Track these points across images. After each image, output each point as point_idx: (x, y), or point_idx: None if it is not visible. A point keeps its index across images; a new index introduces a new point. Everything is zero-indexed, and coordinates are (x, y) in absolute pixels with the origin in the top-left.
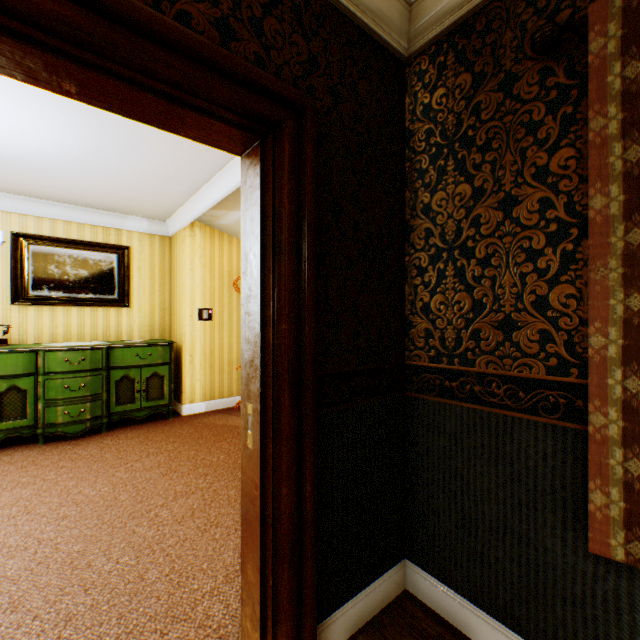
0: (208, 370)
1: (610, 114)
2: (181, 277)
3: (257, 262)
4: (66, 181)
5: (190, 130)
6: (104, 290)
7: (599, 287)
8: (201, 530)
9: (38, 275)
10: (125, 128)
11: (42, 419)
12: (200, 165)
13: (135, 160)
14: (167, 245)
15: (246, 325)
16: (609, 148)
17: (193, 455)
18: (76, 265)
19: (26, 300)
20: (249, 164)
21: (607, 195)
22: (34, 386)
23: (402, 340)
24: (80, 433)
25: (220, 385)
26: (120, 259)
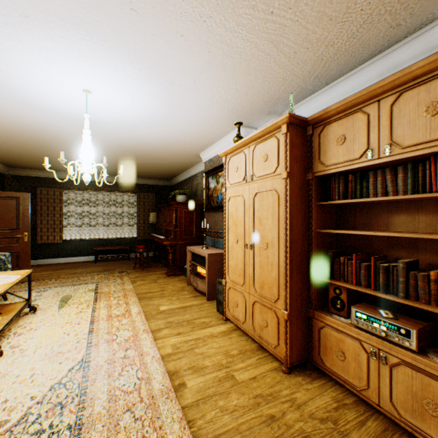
0: None
1: (40, 199)
2: None
3: None
4: None
5: None
6: None
7: (39, 216)
8: None
9: None
10: None
11: None
12: None
13: None
14: None
15: None
16: (40, 203)
17: None
18: None
19: None
20: None
21: (40, 207)
22: None
23: None
24: None
25: None
26: None
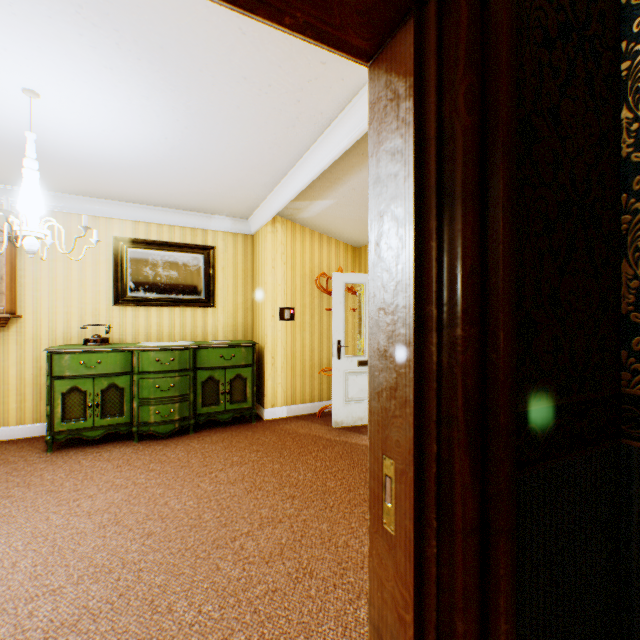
0: (289, 373)
1: None
2: (263, 275)
3: (405, 222)
4: (157, 182)
5: (299, 6)
6: (191, 290)
7: None
8: (292, 579)
9: (135, 277)
10: (209, 109)
11: (136, 417)
12: (285, 147)
13: (219, 149)
14: (249, 244)
15: (380, 329)
16: None
17: (277, 469)
18: (167, 266)
19: (125, 301)
20: (386, 65)
21: None
22: (130, 385)
23: (616, 354)
24: (169, 433)
25: (301, 389)
26: (206, 259)
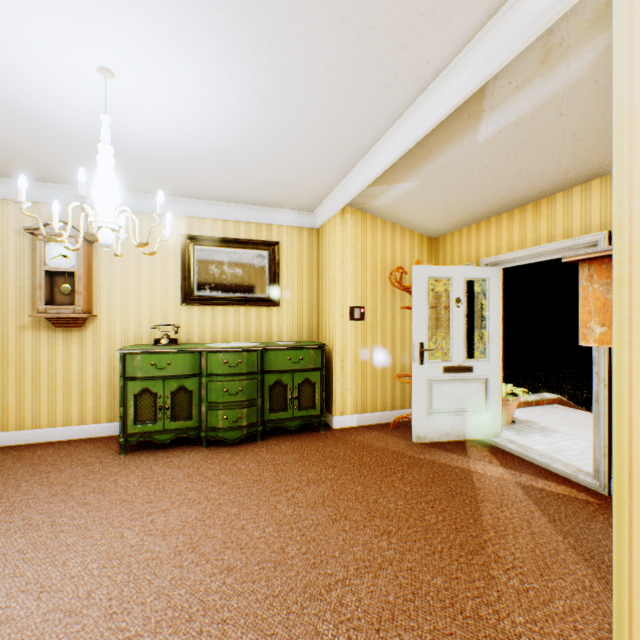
0: (359, 378)
1: None
2: (331, 271)
3: None
4: (225, 173)
5: None
6: (256, 289)
7: None
8: None
9: (201, 275)
10: (292, 71)
11: (204, 422)
12: (372, 117)
13: (296, 126)
14: (314, 238)
15: None
16: None
17: (360, 493)
18: (232, 264)
19: (192, 300)
20: None
21: None
22: (198, 387)
23: None
24: (237, 440)
25: (372, 396)
26: (270, 256)
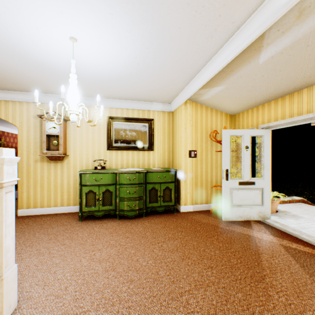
0: (194, 187)
1: None
2: (179, 133)
3: None
4: (128, 85)
5: None
6: (142, 142)
7: None
8: None
9: (116, 136)
10: (162, 32)
11: (118, 207)
12: (202, 53)
13: (163, 60)
14: (170, 116)
15: None
16: None
17: (196, 245)
18: (131, 130)
19: (112, 148)
20: None
21: None
22: (115, 190)
23: None
24: (133, 216)
25: (200, 196)
26: (149, 126)
